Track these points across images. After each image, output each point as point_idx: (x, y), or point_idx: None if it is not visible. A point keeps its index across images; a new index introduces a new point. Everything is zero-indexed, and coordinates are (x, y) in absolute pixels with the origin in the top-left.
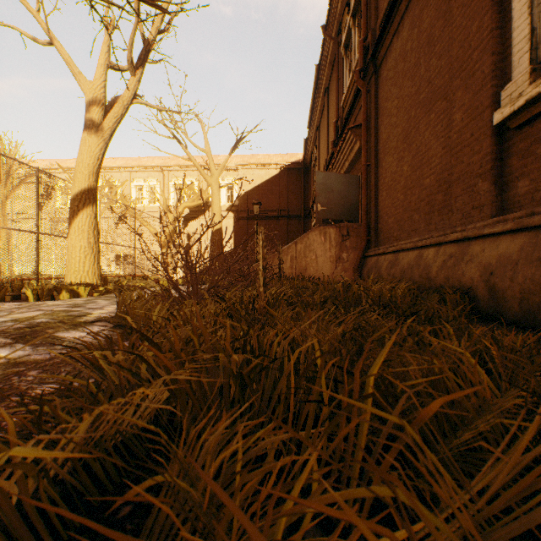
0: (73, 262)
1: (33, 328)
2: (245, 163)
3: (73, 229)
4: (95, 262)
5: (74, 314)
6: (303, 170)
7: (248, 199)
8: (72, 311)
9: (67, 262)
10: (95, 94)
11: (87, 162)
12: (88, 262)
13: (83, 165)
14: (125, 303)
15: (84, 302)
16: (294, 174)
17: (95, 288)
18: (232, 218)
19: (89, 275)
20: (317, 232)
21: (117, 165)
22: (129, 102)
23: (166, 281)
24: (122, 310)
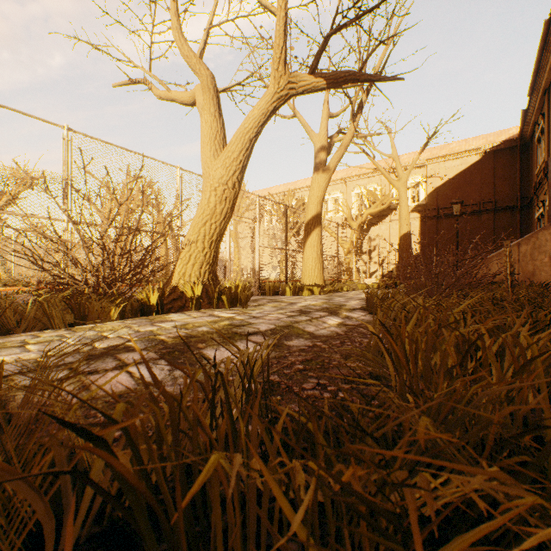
0: (307, 269)
1: (328, 309)
2: (434, 157)
3: (307, 245)
4: (321, 269)
5: (337, 304)
6: (519, 147)
7: (438, 195)
8: (332, 302)
9: (303, 269)
10: (321, 143)
11: (316, 195)
12: (316, 269)
13: (313, 198)
14: (373, 298)
15: (327, 297)
16: (504, 156)
17: (321, 289)
18: (417, 219)
19: (317, 278)
20: (550, 230)
21: (307, 184)
22: (349, 143)
23: (364, 285)
24: (371, 303)
